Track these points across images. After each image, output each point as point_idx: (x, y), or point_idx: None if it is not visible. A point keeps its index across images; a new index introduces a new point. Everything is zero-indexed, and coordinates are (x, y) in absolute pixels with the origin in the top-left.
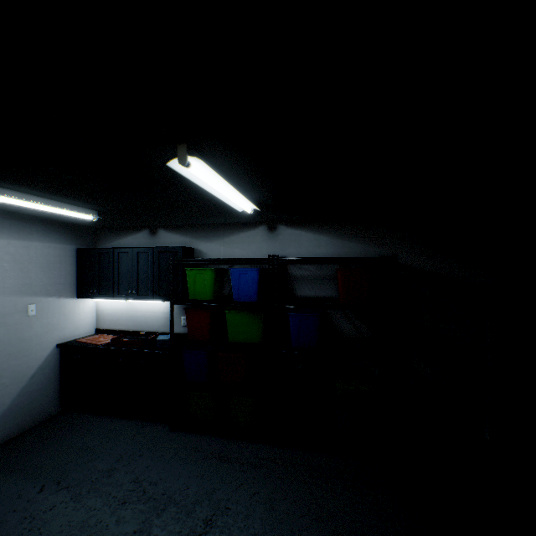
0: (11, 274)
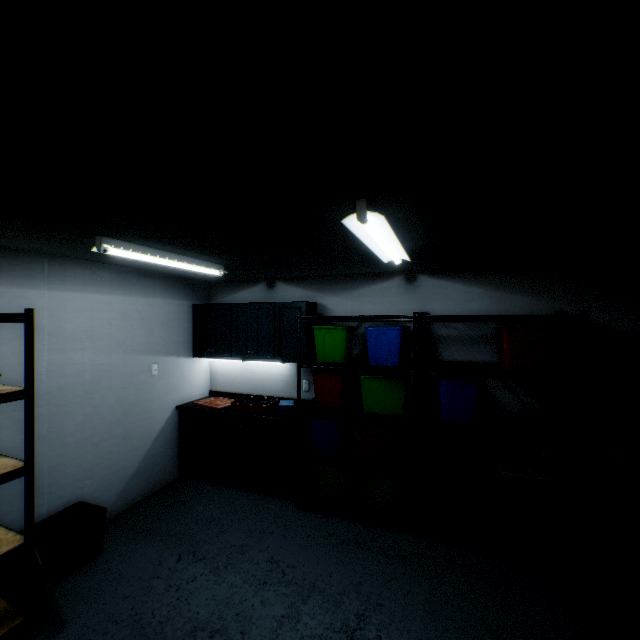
0: (138, 332)
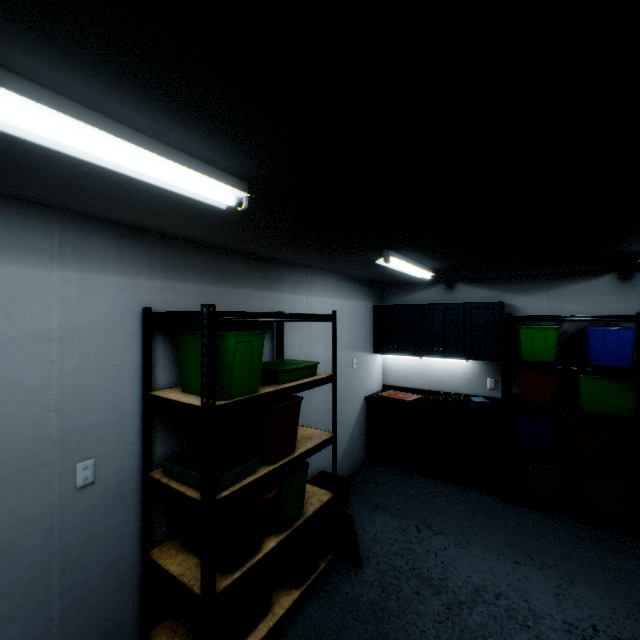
0: (345, 330)
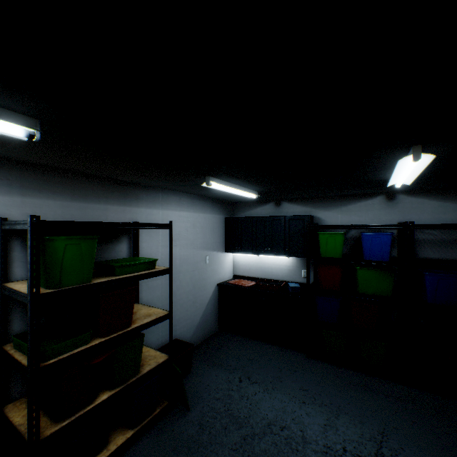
0: (199, 235)
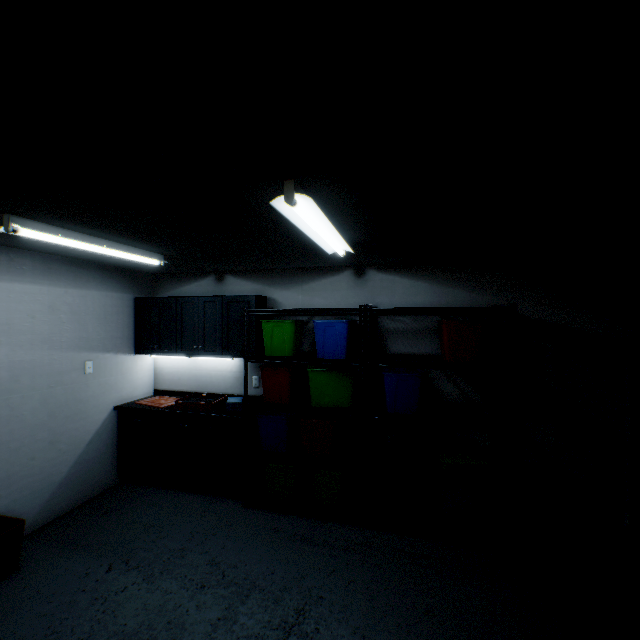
0: (68, 326)
